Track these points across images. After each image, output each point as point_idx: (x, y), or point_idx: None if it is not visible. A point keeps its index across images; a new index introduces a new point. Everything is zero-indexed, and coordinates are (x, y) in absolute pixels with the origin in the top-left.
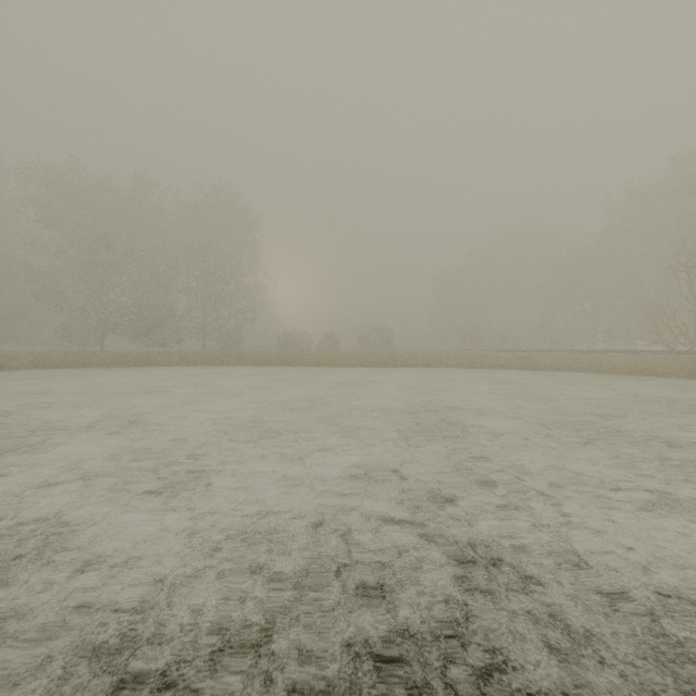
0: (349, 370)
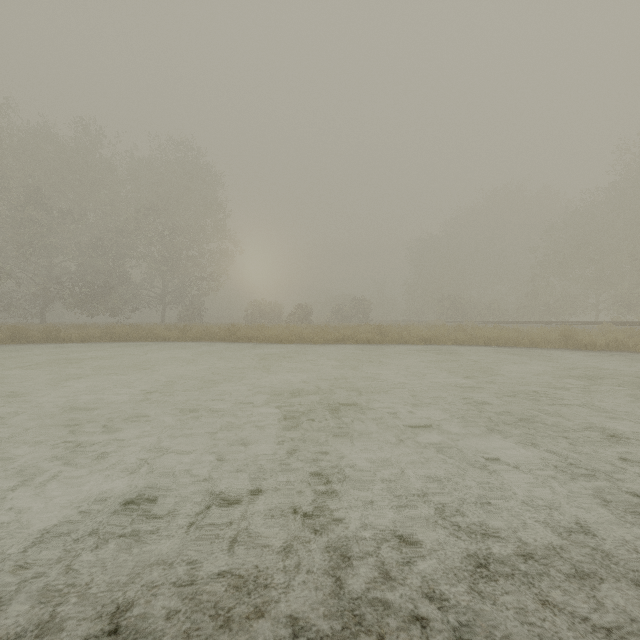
0: (322, 350)
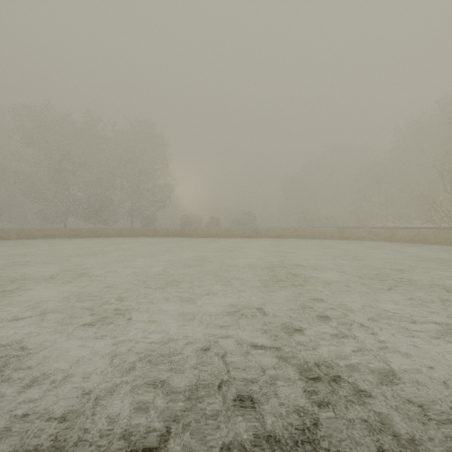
0: (227, 240)
